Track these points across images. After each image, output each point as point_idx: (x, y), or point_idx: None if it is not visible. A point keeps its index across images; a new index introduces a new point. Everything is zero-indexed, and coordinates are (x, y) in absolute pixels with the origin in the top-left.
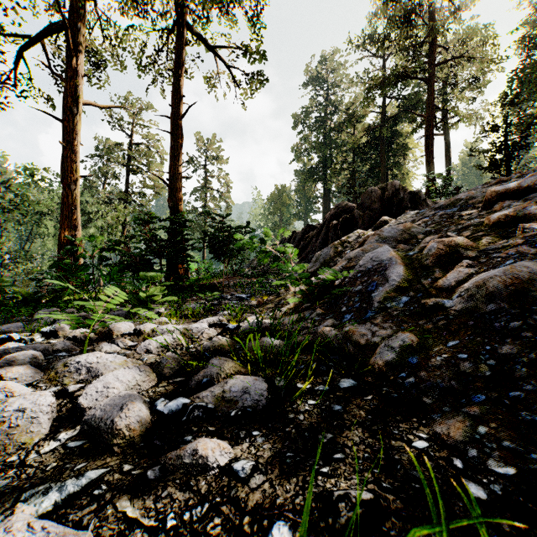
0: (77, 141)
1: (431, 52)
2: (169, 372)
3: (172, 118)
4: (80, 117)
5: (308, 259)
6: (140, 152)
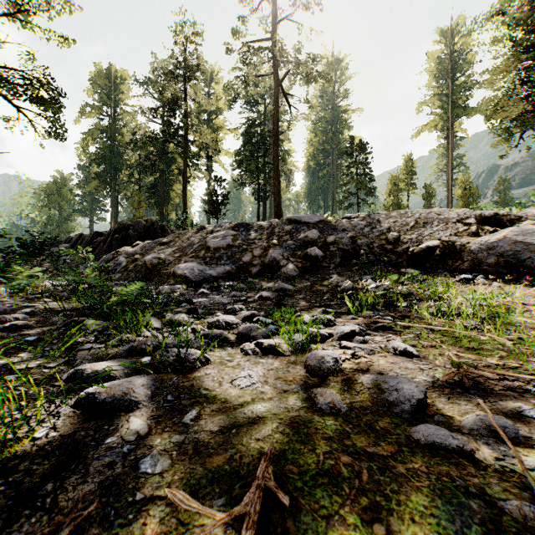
0: None
1: (186, 132)
2: None
3: None
4: None
5: (97, 259)
6: None
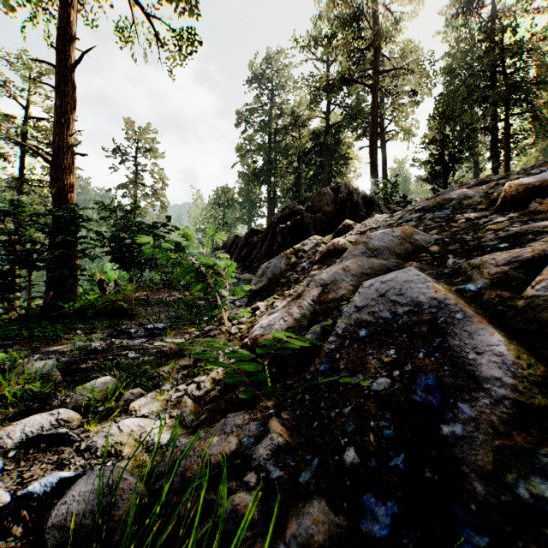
0: None
1: (375, 59)
2: None
3: (58, 67)
4: None
5: (252, 268)
6: (43, 130)
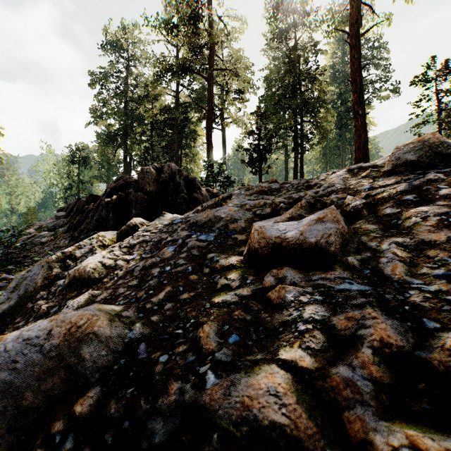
0: None
1: (211, 56)
2: None
3: None
4: None
5: (76, 242)
6: None
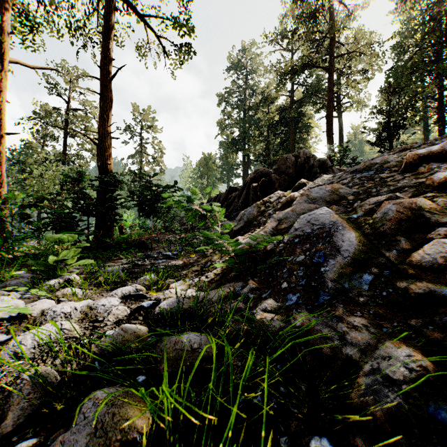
0: (2, 97)
1: (331, 47)
2: (16, 421)
3: (101, 80)
4: (6, 74)
5: (231, 217)
6: (78, 117)
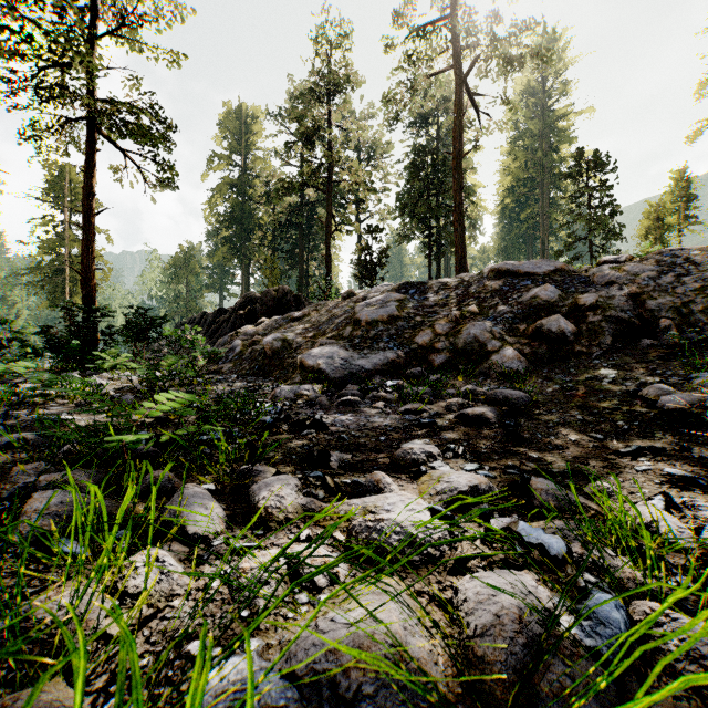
0: None
1: (329, 170)
2: None
3: (85, 215)
4: None
5: None
6: None
